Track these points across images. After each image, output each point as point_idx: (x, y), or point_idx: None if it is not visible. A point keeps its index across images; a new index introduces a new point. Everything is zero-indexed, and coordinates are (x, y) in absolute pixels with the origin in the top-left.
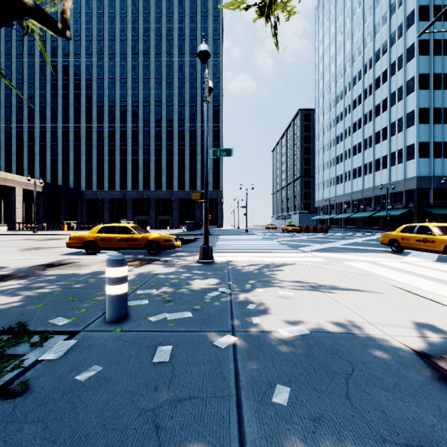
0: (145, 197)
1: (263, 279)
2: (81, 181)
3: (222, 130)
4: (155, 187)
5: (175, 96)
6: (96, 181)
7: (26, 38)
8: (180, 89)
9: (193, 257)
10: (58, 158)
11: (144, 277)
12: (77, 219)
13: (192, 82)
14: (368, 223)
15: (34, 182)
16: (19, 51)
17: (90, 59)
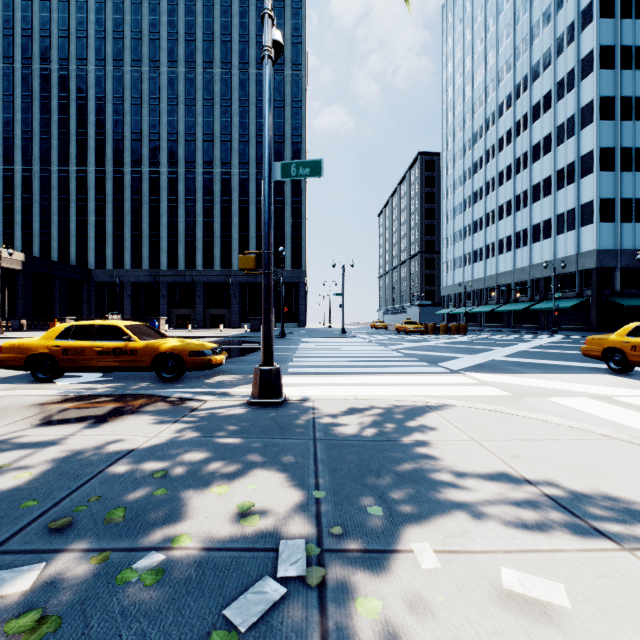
0: (188, 280)
1: (407, 468)
2: (88, 254)
3: (305, 180)
4: (203, 265)
5: (235, 126)
6: (111, 256)
7: None
8: (242, 116)
9: (244, 386)
10: (51, 218)
11: (74, 474)
12: (82, 314)
13: (260, 107)
14: (521, 320)
15: None
16: None
17: (102, 68)
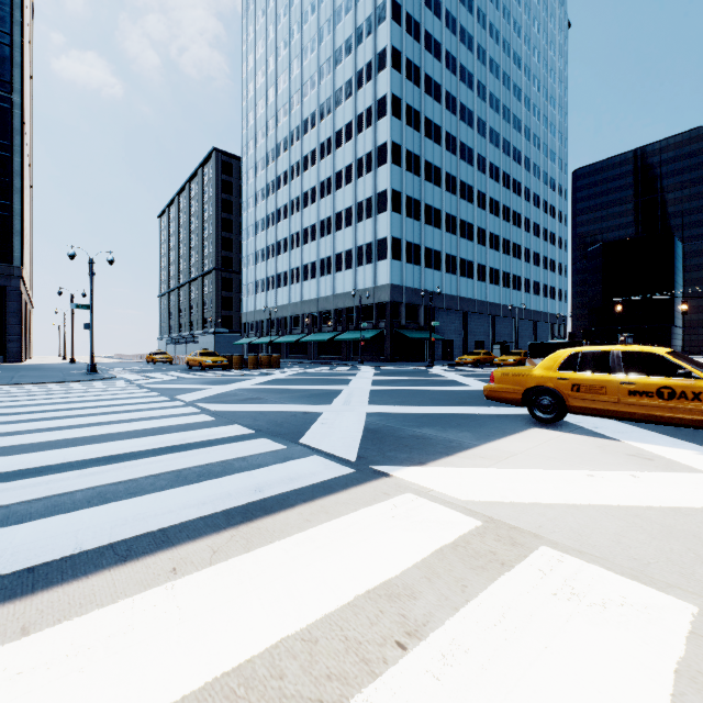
0: None
1: None
2: None
3: (21, 115)
4: None
5: None
6: None
7: None
8: None
9: None
10: None
11: None
12: None
13: None
14: (325, 351)
15: None
16: None
17: None
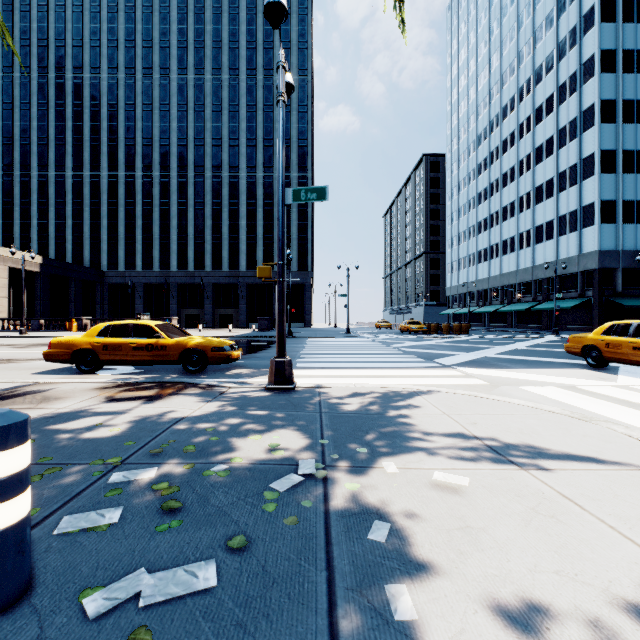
0: (198, 281)
1: (389, 430)
2: (101, 256)
3: (311, 183)
4: (212, 266)
5: (242, 131)
6: (123, 258)
7: (17, 42)
8: (249, 121)
9: (260, 377)
10: (66, 222)
11: (150, 429)
12: (96, 314)
13: (267, 112)
14: (525, 320)
15: (22, 257)
16: (8, 61)
17: (115, 75)
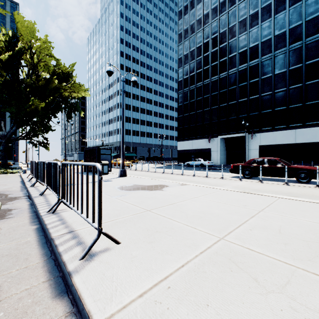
0: None
1: None
2: None
3: None
4: None
5: None
6: None
7: None
8: None
9: None
10: None
11: None
12: None
13: None
14: None
15: None
16: None
17: None
